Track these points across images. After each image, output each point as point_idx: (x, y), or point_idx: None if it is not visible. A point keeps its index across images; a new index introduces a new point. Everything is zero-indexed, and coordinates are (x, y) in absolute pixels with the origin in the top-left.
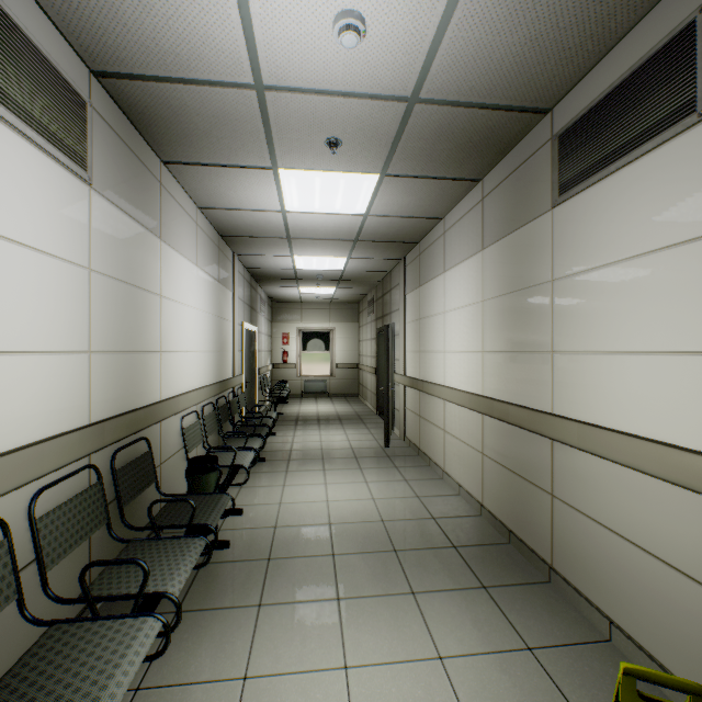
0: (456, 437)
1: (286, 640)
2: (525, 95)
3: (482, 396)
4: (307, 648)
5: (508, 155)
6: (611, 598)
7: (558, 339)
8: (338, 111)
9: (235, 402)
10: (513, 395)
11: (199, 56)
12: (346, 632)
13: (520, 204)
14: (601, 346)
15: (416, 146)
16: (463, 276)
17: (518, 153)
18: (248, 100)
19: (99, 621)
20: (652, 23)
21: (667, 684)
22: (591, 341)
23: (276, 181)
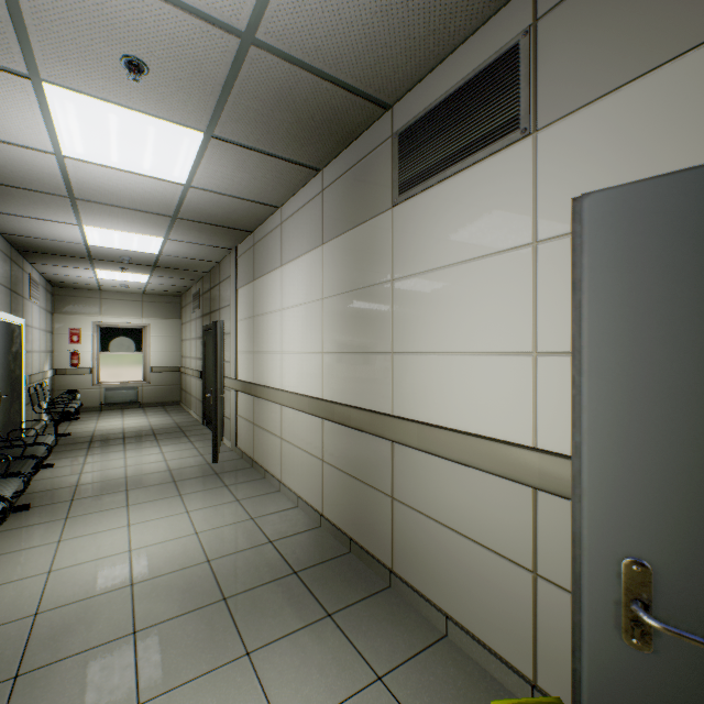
0: (295, 444)
1: None
2: (371, 80)
3: (322, 400)
4: None
5: (349, 147)
6: (447, 593)
7: (399, 339)
8: (140, 14)
9: None
10: (355, 397)
11: None
12: None
13: (361, 200)
14: (438, 346)
15: (251, 106)
16: (302, 272)
17: (359, 146)
18: None
19: None
20: (483, 39)
21: None
22: (429, 342)
23: (41, 102)
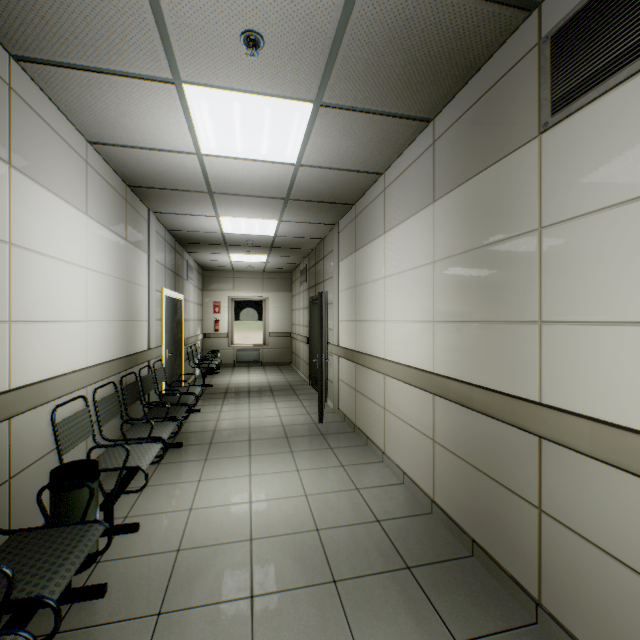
0: (399, 417)
1: None
2: None
3: (434, 374)
4: None
5: (470, 82)
6: None
7: (550, 305)
8: None
9: (150, 377)
10: (478, 374)
11: None
12: None
13: (488, 138)
14: (631, 313)
15: (361, 56)
16: (408, 236)
17: (485, 75)
18: None
19: None
20: None
21: None
22: (611, 307)
23: (184, 105)
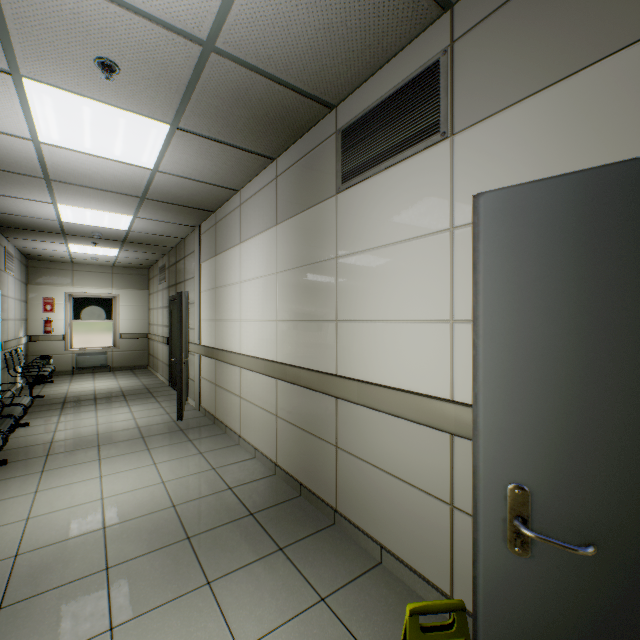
0: (252, 402)
1: None
2: (317, 85)
3: (276, 362)
4: None
5: (300, 140)
6: (382, 526)
7: (342, 309)
8: (112, 23)
9: None
10: (304, 360)
11: None
12: None
13: (310, 187)
14: (375, 315)
15: (212, 103)
16: (259, 249)
17: (308, 140)
18: None
19: None
20: (411, 54)
21: (440, 610)
22: (367, 311)
23: (21, 94)
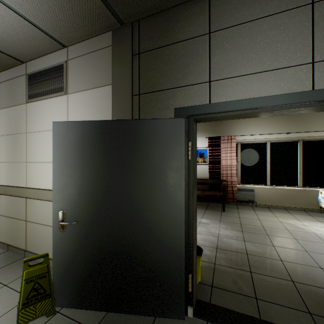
0: None
1: None
2: (10, 51)
3: None
4: None
5: (8, 70)
6: (45, 248)
7: (29, 157)
8: None
9: None
10: (10, 182)
11: None
12: None
13: (13, 96)
14: (42, 160)
15: None
16: None
17: (12, 72)
18: None
19: None
20: (55, 56)
21: (38, 257)
22: (39, 158)
23: None
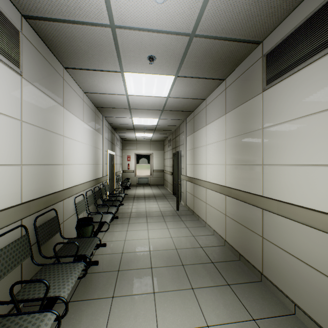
0: (212, 206)
1: (126, 317)
2: (250, 33)
3: (225, 186)
4: (137, 322)
5: (239, 66)
6: (295, 292)
7: (266, 158)
8: (154, 40)
9: (103, 189)
10: (242, 186)
11: (79, 7)
12: (158, 312)
13: (245, 90)
14: (289, 161)
15: (193, 61)
16: (215, 127)
17: (244, 65)
18: (107, 33)
19: (19, 315)
20: None
21: None
22: (284, 159)
23: (123, 79)
